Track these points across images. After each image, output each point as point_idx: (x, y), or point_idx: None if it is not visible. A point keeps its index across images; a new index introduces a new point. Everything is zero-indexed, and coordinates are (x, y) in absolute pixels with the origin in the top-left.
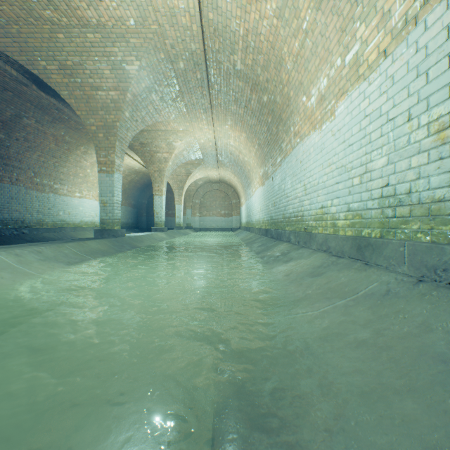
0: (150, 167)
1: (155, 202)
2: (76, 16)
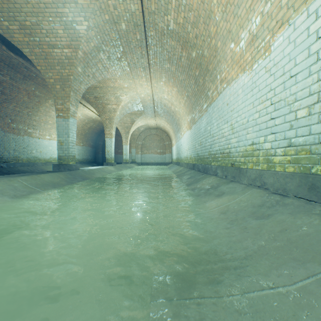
0: (103, 116)
1: (107, 143)
2: None
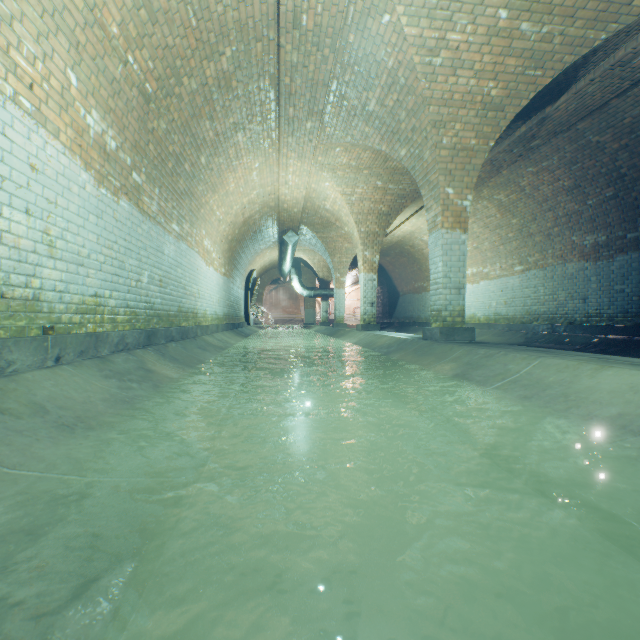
0: None
1: None
2: (379, 155)
